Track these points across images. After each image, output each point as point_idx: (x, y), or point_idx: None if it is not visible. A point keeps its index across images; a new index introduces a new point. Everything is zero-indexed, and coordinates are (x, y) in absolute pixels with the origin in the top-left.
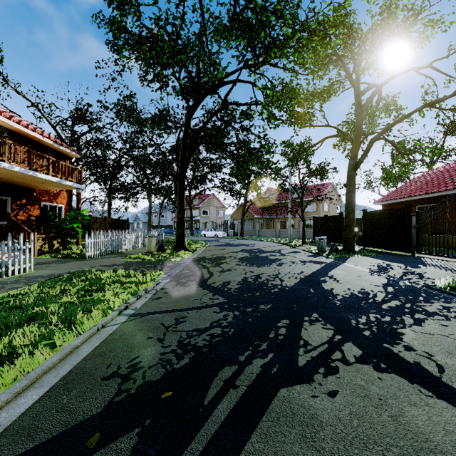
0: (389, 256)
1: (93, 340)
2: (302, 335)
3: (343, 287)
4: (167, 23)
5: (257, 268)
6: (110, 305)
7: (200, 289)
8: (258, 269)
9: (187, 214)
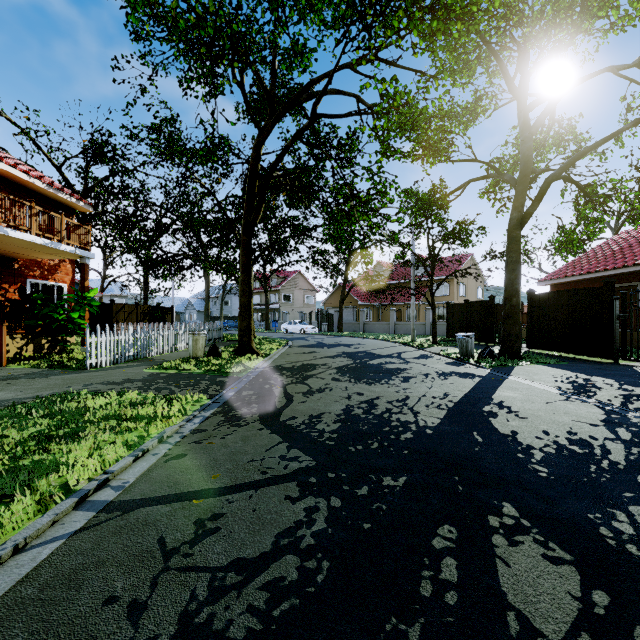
0: (579, 365)
1: None
2: (504, 587)
3: (534, 428)
4: None
5: (368, 386)
6: (69, 479)
7: (265, 433)
8: (371, 389)
9: (260, 299)
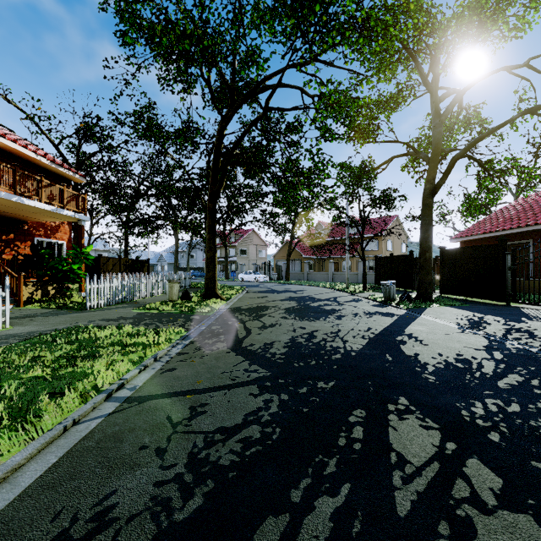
0: (478, 306)
1: (51, 452)
2: (391, 441)
3: (431, 351)
4: (192, 5)
5: (309, 322)
6: (97, 383)
7: (232, 355)
8: (311, 324)
9: (221, 253)
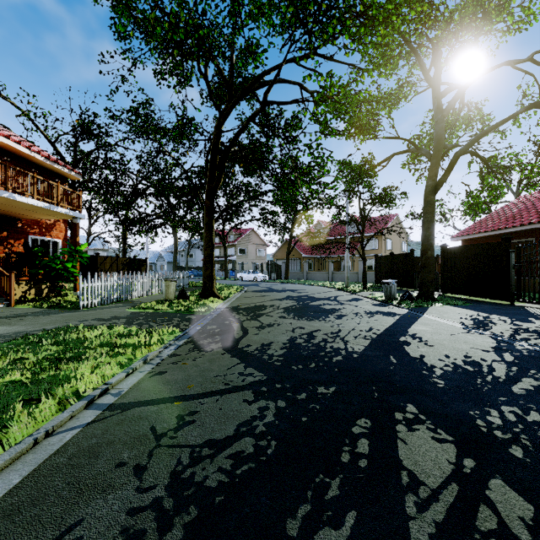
0: (481, 306)
1: (15, 470)
2: (401, 457)
3: (438, 353)
4: None
5: (309, 322)
6: (79, 388)
7: (227, 357)
8: (311, 324)
9: (220, 252)
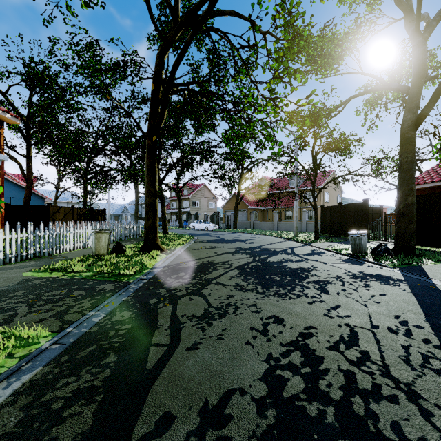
0: None
1: None
2: None
3: None
4: None
5: (283, 301)
6: None
7: None
8: (289, 308)
9: (176, 205)
